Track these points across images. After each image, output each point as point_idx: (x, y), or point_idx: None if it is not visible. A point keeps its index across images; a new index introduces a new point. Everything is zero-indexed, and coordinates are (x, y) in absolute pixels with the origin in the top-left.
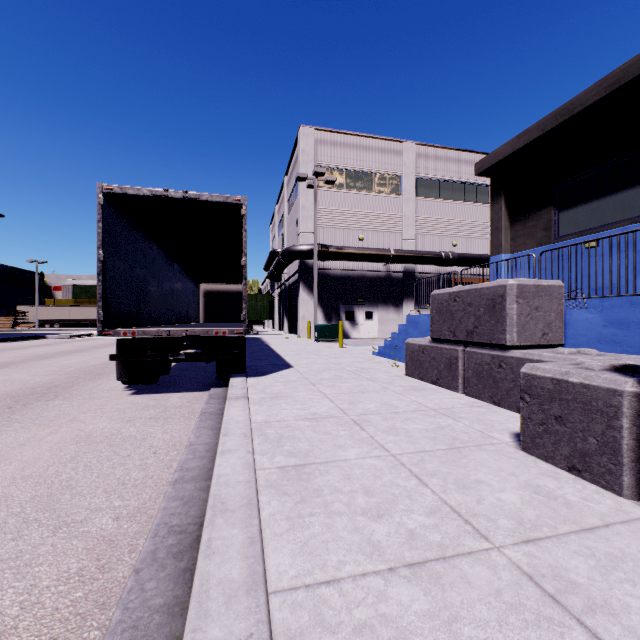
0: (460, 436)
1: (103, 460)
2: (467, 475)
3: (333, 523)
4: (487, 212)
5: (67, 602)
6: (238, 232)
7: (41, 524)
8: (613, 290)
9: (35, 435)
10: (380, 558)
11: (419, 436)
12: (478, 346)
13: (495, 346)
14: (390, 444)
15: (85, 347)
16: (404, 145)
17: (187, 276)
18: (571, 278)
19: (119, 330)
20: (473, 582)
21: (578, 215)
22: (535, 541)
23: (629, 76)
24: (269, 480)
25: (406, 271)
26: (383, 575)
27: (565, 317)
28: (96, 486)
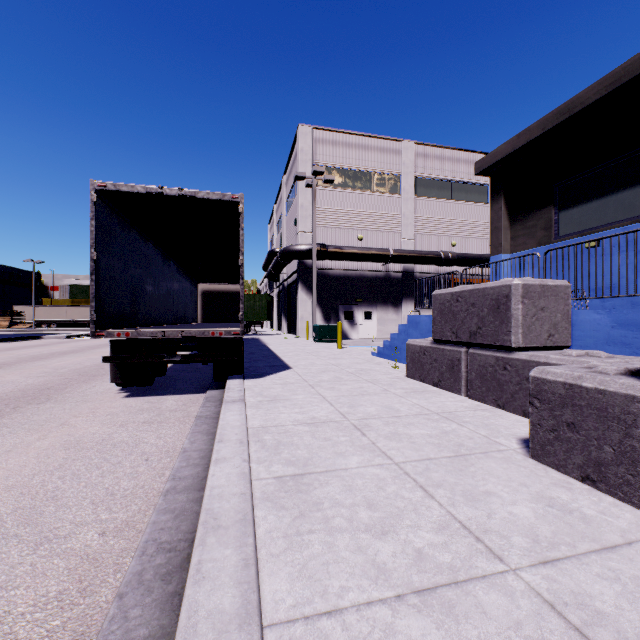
0: (465, 442)
1: (92, 468)
2: (475, 486)
3: (334, 541)
4: (486, 212)
5: (43, 632)
6: (235, 231)
7: (21, 540)
8: (614, 290)
9: (23, 441)
10: (386, 583)
11: (423, 442)
12: (481, 347)
13: (499, 348)
14: (393, 451)
15: (81, 348)
16: (403, 144)
17: (184, 276)
18: (571, 278)
19: (112, 331)
20: (489, 612)
21: (578, 215)
22: (553, 562)
23: (630, 74)
24: (266, 492)
25: (405, 271)
26: (390, 604)
27: (571, 318)
28: (83, 497)
